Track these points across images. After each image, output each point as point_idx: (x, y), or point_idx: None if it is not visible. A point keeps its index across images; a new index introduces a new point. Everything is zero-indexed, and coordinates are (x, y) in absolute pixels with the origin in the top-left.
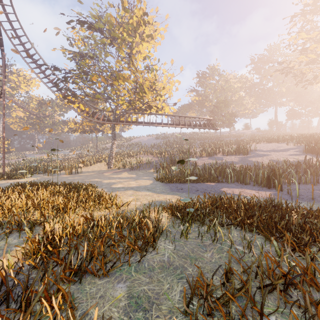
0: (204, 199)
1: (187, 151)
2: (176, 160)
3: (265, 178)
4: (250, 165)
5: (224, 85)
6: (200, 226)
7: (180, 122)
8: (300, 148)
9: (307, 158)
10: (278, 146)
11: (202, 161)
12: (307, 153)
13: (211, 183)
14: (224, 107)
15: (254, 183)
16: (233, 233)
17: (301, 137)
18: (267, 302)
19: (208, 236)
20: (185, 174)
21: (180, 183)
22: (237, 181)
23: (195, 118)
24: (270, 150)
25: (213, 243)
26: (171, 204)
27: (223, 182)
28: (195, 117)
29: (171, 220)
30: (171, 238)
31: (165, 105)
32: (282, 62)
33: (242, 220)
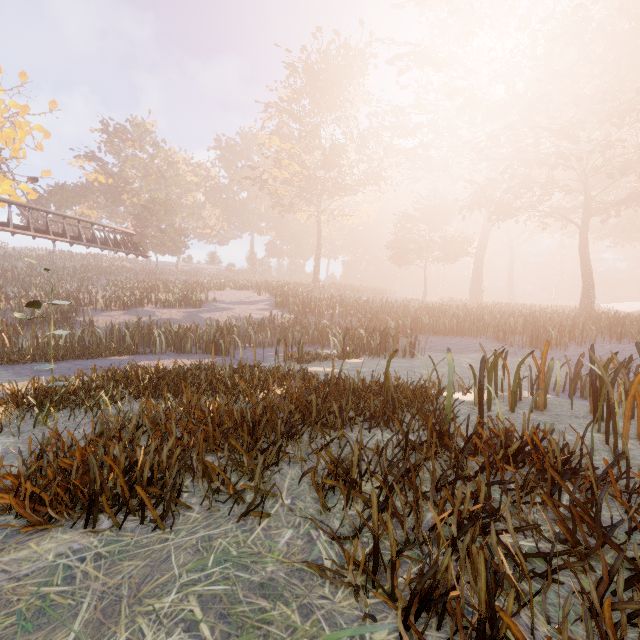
0: (92, 373)
1: (72, 296)
2: (38, 315)
3: (211, 341)
4: (198, 324)
5: (165, 169)
6: (77, 410)
7: (49, 227)
8: (273, 300)
9: (276, 314)
10: (248, 297)
11: (110, 318)
12: (277, 308)
13: (121, 357)
14: (165, 215)
15: (196, 350)
16: (131, 405)
17: (277, 285)
18: (141, 439)
19: (88, 416)
20: (61, 344)
21: (45, 362)
22: (173, 350)
23: (92, 225)
24: (236, 301)
25: (94, 420)
26: (16, 391)
27: (147, 354)
28: (94, 223)
29: (15, 411)
30: (13, 432)
31: (1, 175)
32: (254, 167)
33: (147, 387)
